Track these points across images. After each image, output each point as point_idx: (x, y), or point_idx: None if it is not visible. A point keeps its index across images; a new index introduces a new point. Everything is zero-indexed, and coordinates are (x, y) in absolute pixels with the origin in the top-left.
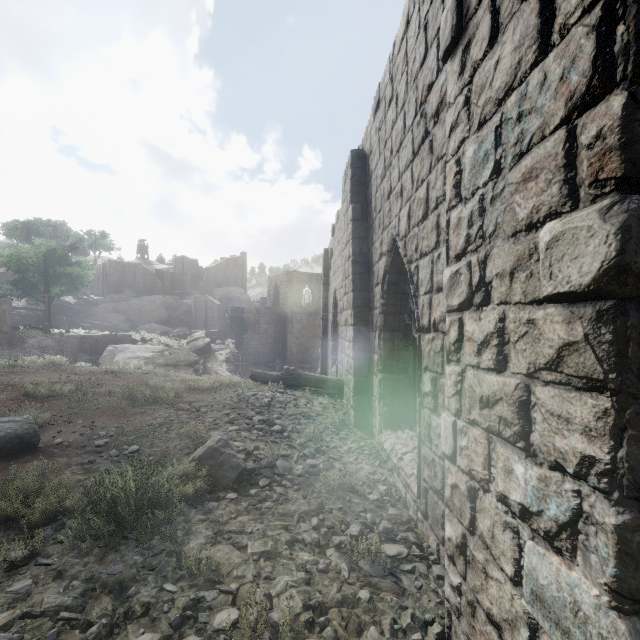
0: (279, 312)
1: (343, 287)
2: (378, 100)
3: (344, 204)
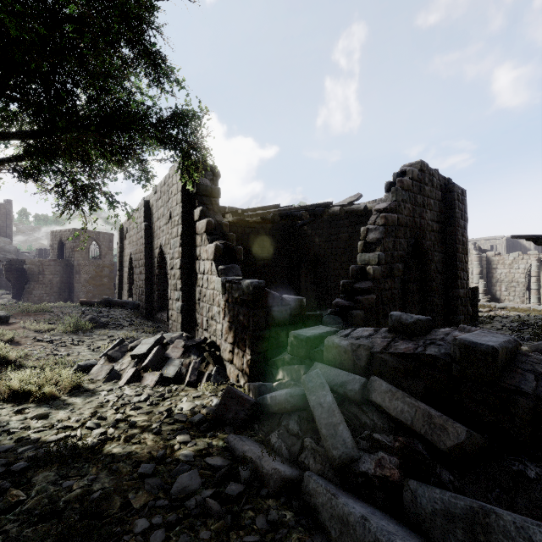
0: (65, 264)
1: (139, 256)
2: (156, 191)
3: (140, 219)
